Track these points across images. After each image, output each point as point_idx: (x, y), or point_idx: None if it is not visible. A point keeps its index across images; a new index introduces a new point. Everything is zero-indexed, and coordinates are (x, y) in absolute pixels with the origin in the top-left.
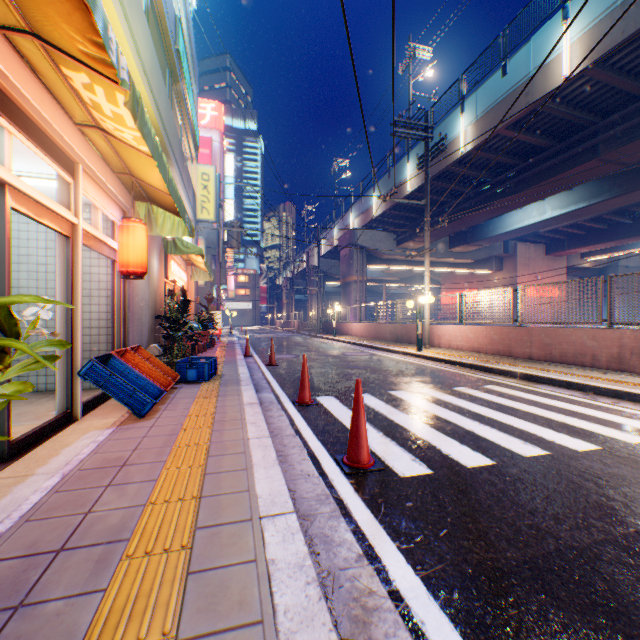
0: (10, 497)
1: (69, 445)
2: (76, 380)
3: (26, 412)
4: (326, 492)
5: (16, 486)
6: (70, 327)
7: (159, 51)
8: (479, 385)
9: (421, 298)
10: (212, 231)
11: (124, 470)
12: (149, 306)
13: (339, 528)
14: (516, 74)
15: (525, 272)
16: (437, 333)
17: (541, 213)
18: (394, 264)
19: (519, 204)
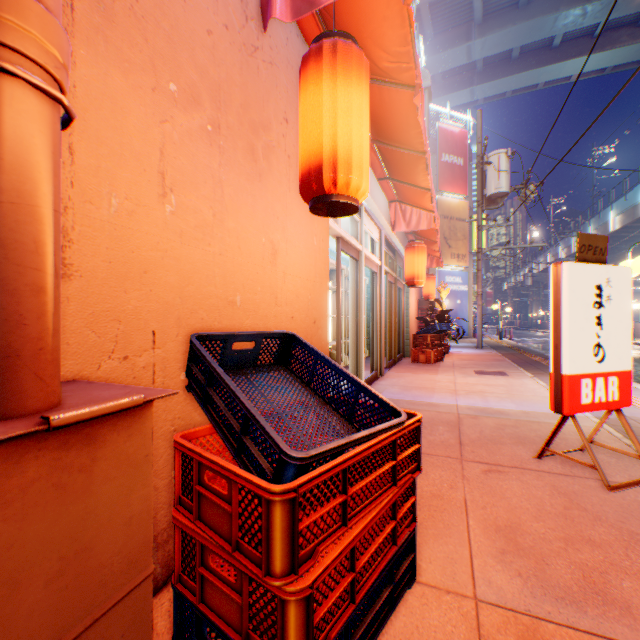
0: None
1: None
2: None
3: None
4: None
5: None
6: None
7: None
8: None
9: None
10: None
11: None
12: None
13: None
14: (628, 202)
15: None
16: None
17: None
18: None
19: None
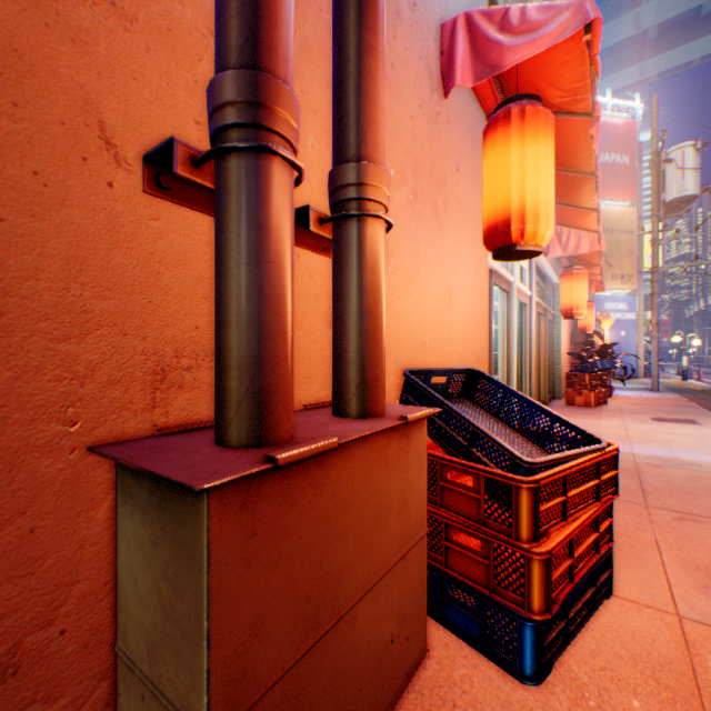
0: None
1: None
2: None
3: None
4: None
5: None
6: None
7: None
8: None
9: None
10: None
11: None
12: None
13: None
14: None
15: None
16: None
17: None
18: None
19: None
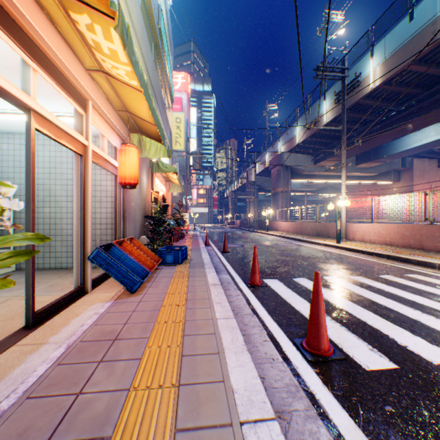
0: (22, 366)
1: (78, 315)
2: (87, 263)
3: (56, 284)
4: (294, 382)
5: (30, 354)
6: (83, 223)
7: (147, 30)
8: (402, 274)
9: (339, 202)
10: (182, 159)
11: (115, 345)
12: (140, 209)
13: (320, 436)
14: (422, 17)
15: (420, 182)
16: (351, 229)
17: (438, 133)
18: (311, 178)
19: (420, 126)
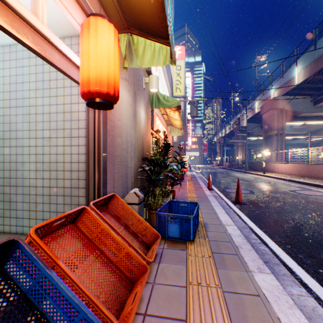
0: None
1: None
2: None
3: None
4: None
5: None
6: None
7: None
8: None
9: None
10: None
11: None
12: (135, 149)
13: None
14: None
15: None
16: None
17: None
18: (309, 120)
19: None
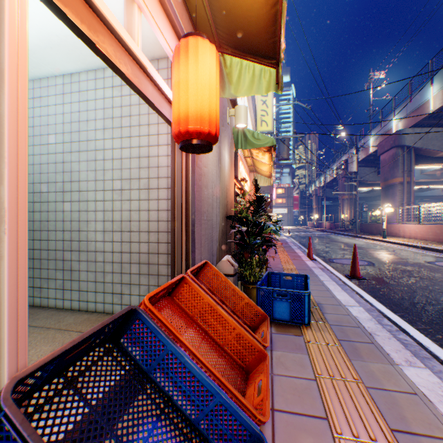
0: None
1: None
2: None
3: None
4: None
5: None
6: None
7: None
8: None
9: None
10: None
11: None
12: (219, 204)
13: None
14: None
15: None
16: None
17: None
18: None
19: None
